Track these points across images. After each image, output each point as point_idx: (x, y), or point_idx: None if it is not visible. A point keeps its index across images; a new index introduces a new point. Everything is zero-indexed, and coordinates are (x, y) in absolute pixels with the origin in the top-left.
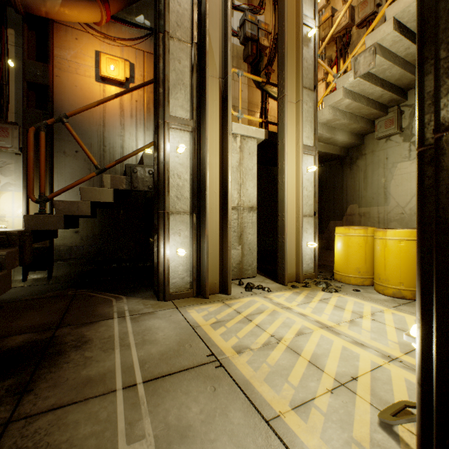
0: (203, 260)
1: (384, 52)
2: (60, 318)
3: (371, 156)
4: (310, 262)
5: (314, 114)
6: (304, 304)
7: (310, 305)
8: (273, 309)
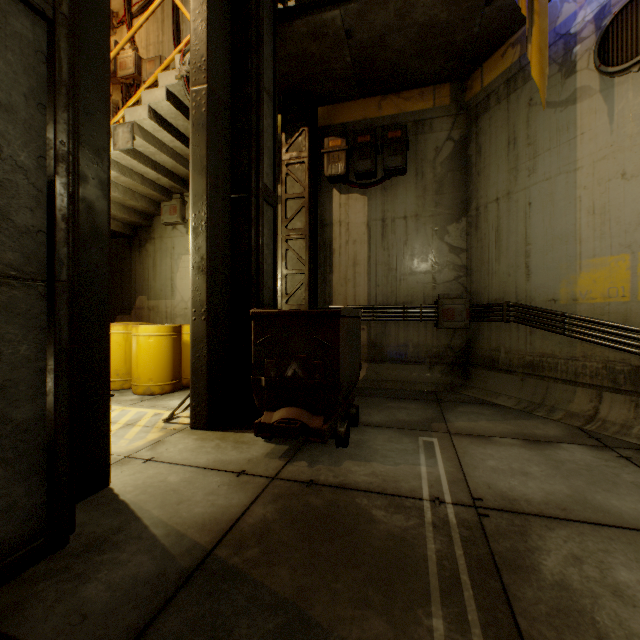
0: None
1: (146, 136)
2: None
3: (160, 242)
4: None
5: None
6: None
7: None
8: None
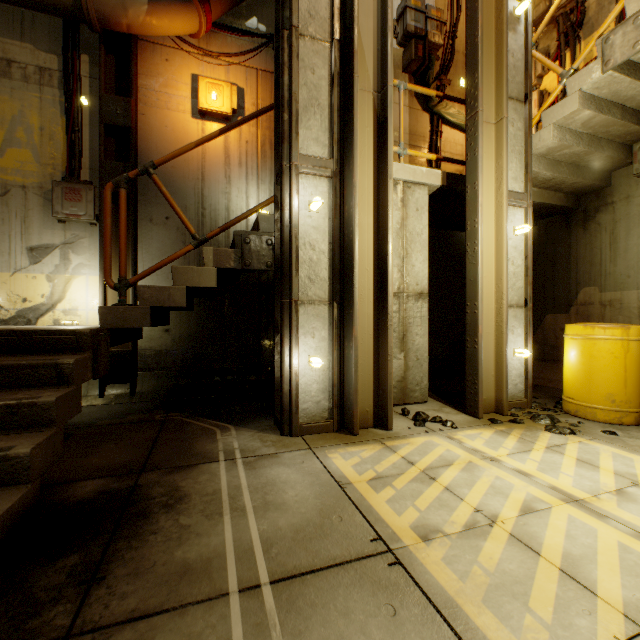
0: (348, 375)
1: None
2: (145, 457)
3: (624, 206)
4: (519, 382)
5: (526, 140)
6: (520, 453)
7: (532, 456)
8: (468, 459)
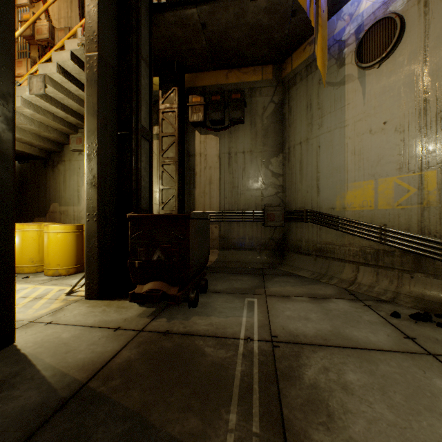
0: None
1: (56, 85)
2: None
3: (69, 164)
4: None
5: None
6: None
7: None
8: None
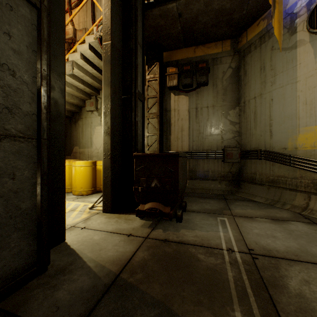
0: None
1: (79, 67)
2: None
3: (85, 120)
4: None
5: None
6: None
7: None
8: None
